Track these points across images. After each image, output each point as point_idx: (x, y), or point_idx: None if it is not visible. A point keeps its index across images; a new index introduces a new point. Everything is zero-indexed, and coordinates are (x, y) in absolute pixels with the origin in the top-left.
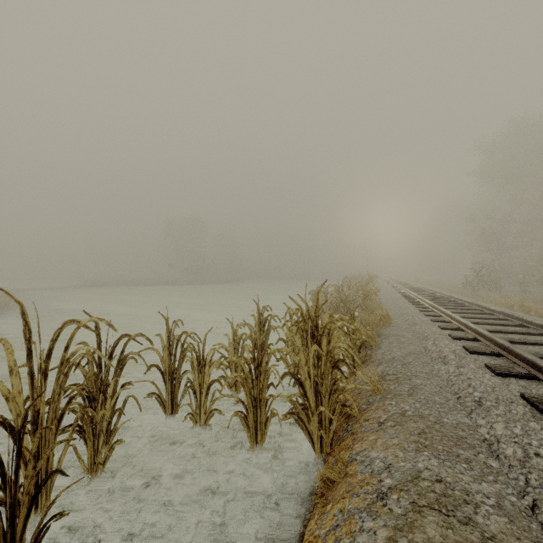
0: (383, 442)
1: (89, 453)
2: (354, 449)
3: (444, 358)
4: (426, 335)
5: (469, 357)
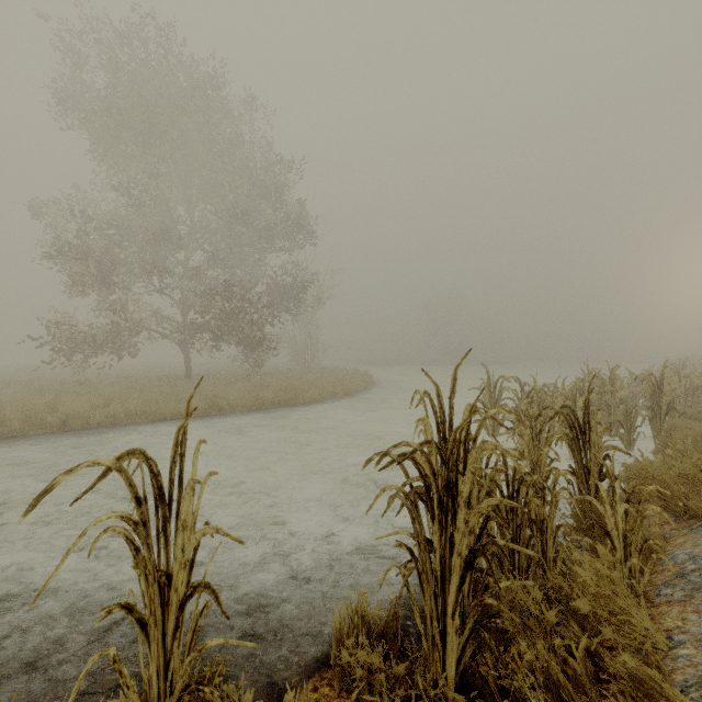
0: None
1: None
2: None
3: None
4: None
5: None
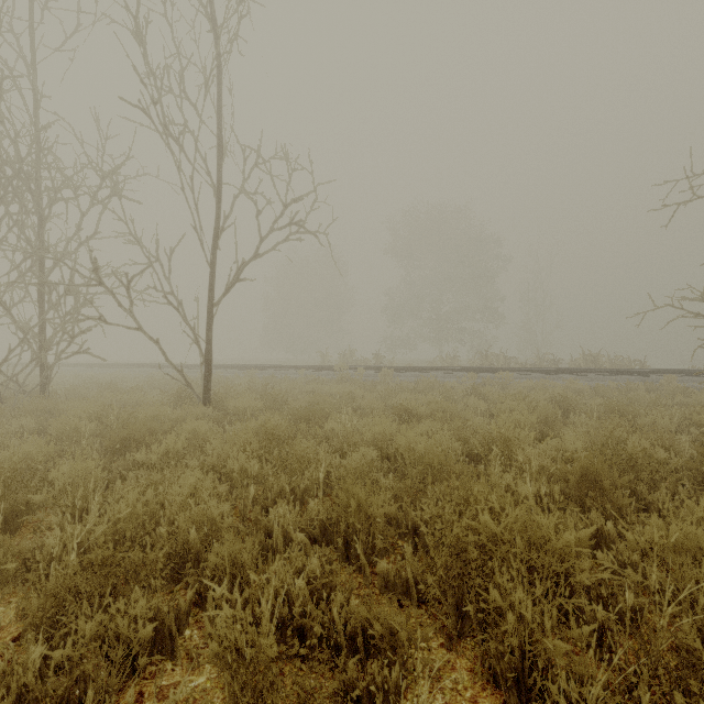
0: None
1: None
2: None
3: None
4: None
5: None
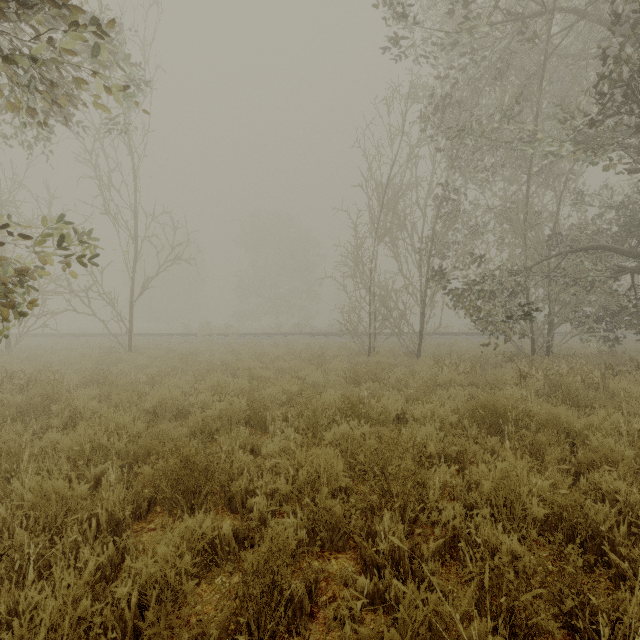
0: None
1: None
2: None
3: None
4: None
5: None
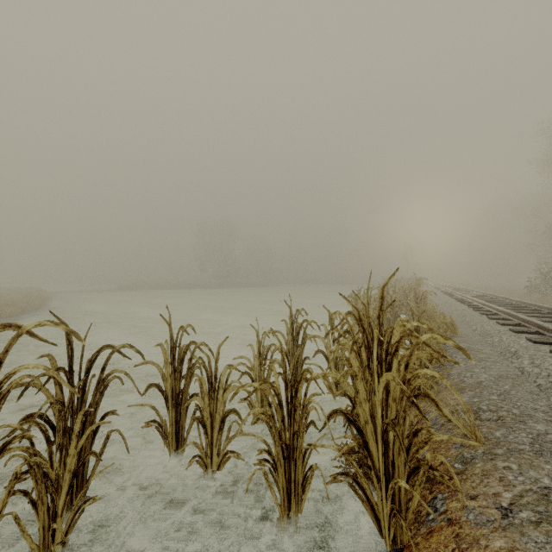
0: None
1: (40, 522)
2: None
3: None
4: (514, 351)
5: None
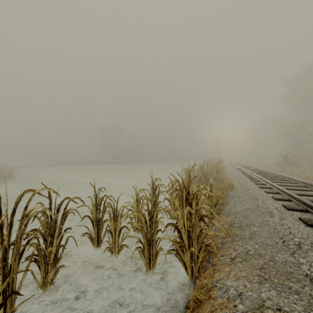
0: (235, 274)
1: (42, 275)
2: (214, 277)
3: (270, 212)
4: (257, 197)
5: (287, 212)
